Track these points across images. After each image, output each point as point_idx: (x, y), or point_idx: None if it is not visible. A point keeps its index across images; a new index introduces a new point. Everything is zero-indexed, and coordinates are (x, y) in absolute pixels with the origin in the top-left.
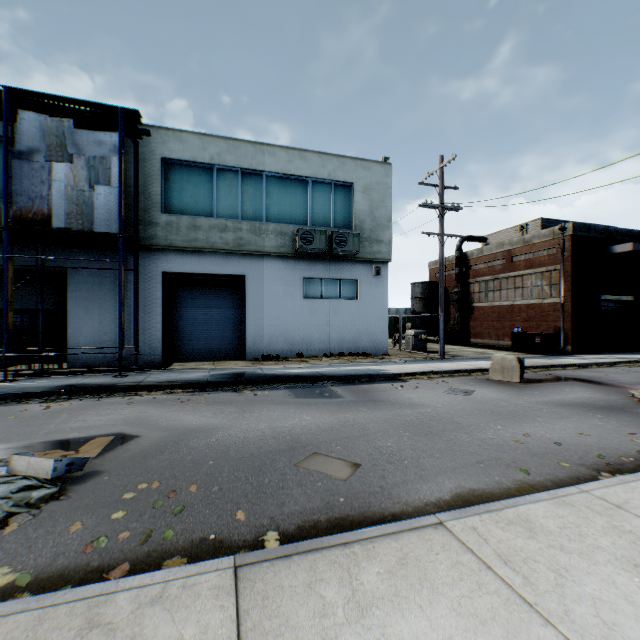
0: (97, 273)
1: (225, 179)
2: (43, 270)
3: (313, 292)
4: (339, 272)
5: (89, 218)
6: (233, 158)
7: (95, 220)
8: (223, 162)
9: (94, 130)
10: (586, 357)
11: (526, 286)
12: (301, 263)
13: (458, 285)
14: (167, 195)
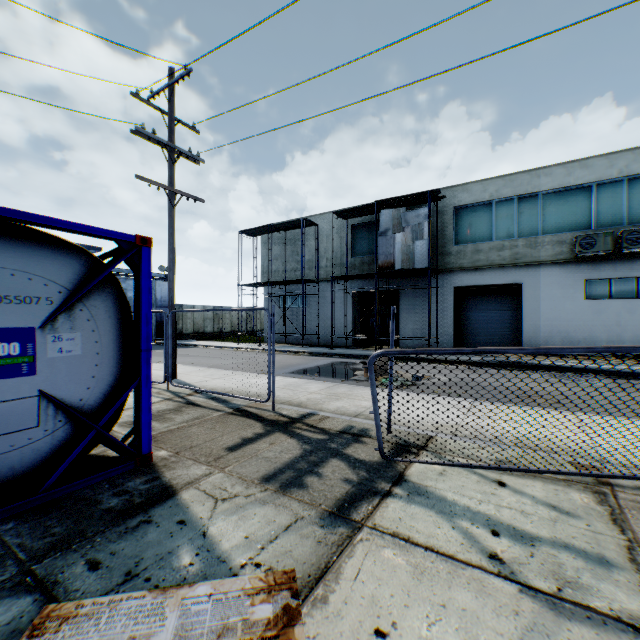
0: (414, 291)
1: (502, 208)
2: (388, 292)
3: (597, 293)
4: (634, 270)
5: (412, 261)
6: (509, 190)
7: (415, 262)
8: (500, 196)
9: (413, 205)
10: None
11: None
12: (581, 266)
13: None
14: (457, 232)
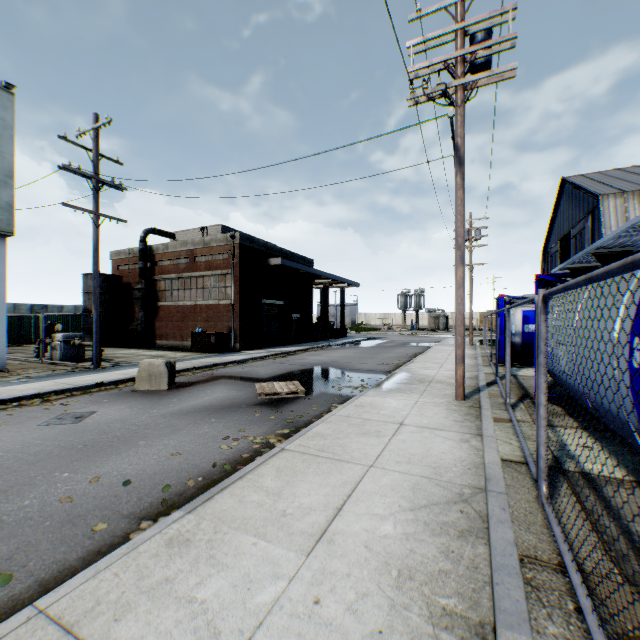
0: None
1: None
2: None
3: None
4: None
5: None
6: None
7: None
8: None
9: None
10: (250, 353)
11: (207, 287)
12: None
13: (143, 281)
14: None
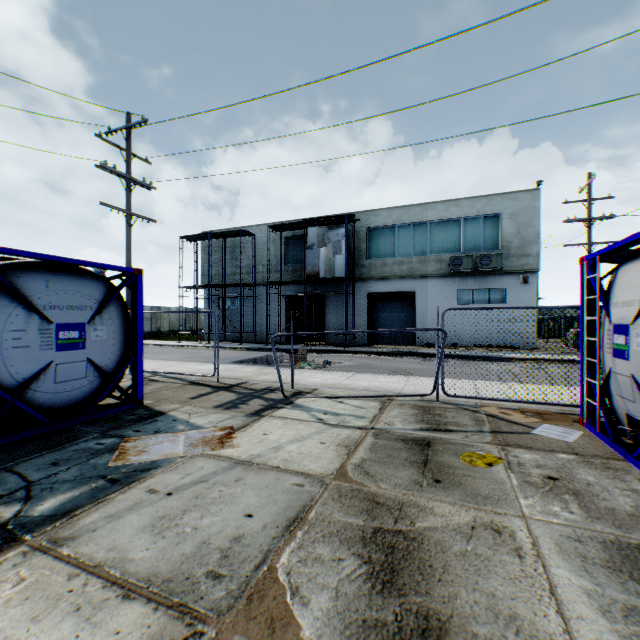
0: (337, 295)
1: (402, 232)
2: (315, 296)
3: (465, 299)
4: (487, 283)
5: (333, 271)
6: (407, 218)
7: (335, 272)
8: (401, 222)
9: (335, 224)
10: None
11: None
12: (455, 279)
13: None
14: (369, 248)
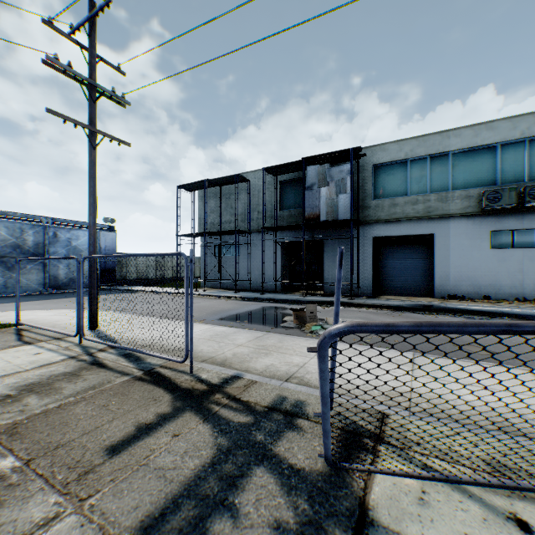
0: (336, 241)
1: (416, 166)
2: (313, 242)
3: (501, 243)
4: (534, 222)
5: (336, 213)
6: (422, 149)
7: (338, 214)
8: (414, 155)
9: (336, 162)
10: None
11: None
12: (487, 219)
13: None
14: (375, 187)
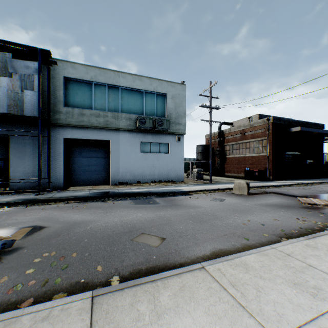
0: (27, 138)
1: (99, 89)
2: None
3: (146, 149)
4: (159, 139)
5: (21, 108)
6: (103, 78)
7: (25, 109)
8: (97, 80)
9: (24, 60)
10: (279, 182)
11: (251, 147)
12: (139, 134)
13: (219, 146)
14: (67, 97)
